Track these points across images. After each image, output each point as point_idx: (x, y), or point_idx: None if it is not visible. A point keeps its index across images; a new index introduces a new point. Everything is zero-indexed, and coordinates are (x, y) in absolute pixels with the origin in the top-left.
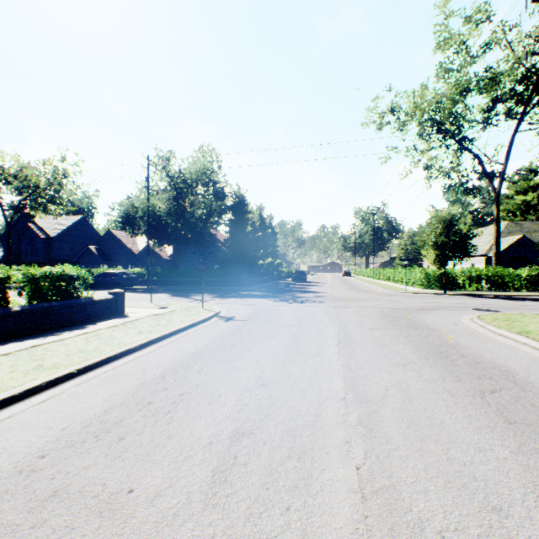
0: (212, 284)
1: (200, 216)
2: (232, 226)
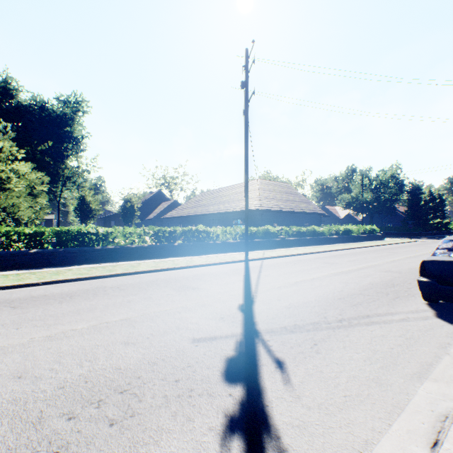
0: (397, 234)
1: (388, 199)
2: (409, 202)
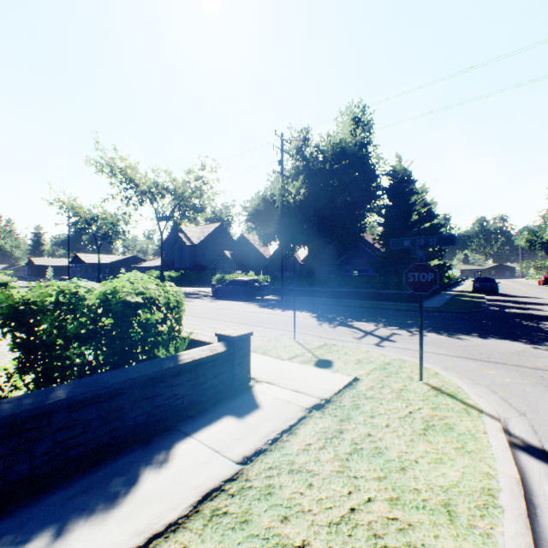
0: (362, 296)
1: (344, 205)
2: (388, 214)
